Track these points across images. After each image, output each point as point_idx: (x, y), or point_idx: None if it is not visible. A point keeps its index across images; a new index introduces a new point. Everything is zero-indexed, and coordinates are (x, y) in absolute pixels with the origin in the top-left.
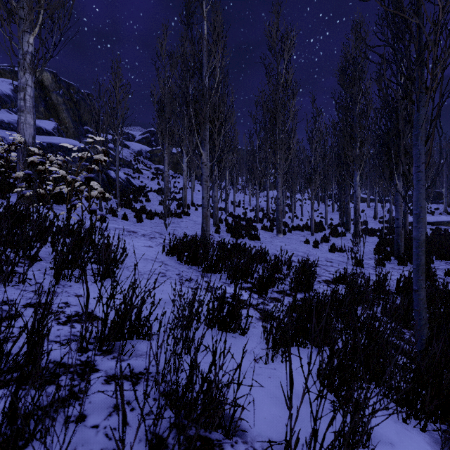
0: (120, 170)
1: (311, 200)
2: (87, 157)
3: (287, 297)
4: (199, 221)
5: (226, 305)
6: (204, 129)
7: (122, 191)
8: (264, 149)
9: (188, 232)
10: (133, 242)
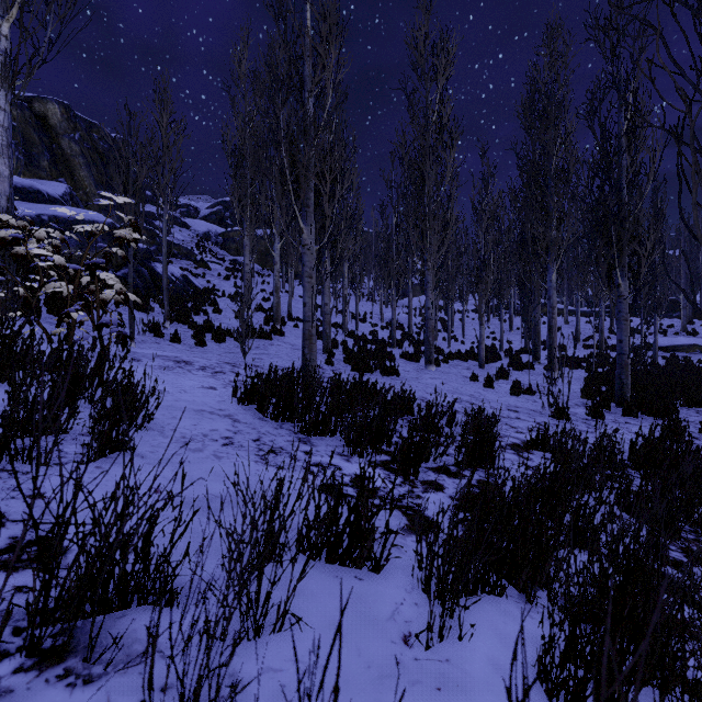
0: (174, 263)
1: (479, 312)
2: (102, 232)
3: (452, 479)
4: (300, 344)
5: (343, 501)
6: (307, 187)
7: (176, 296)
8: (406, 228)
9: (280, 362)
10: (183, 381)
